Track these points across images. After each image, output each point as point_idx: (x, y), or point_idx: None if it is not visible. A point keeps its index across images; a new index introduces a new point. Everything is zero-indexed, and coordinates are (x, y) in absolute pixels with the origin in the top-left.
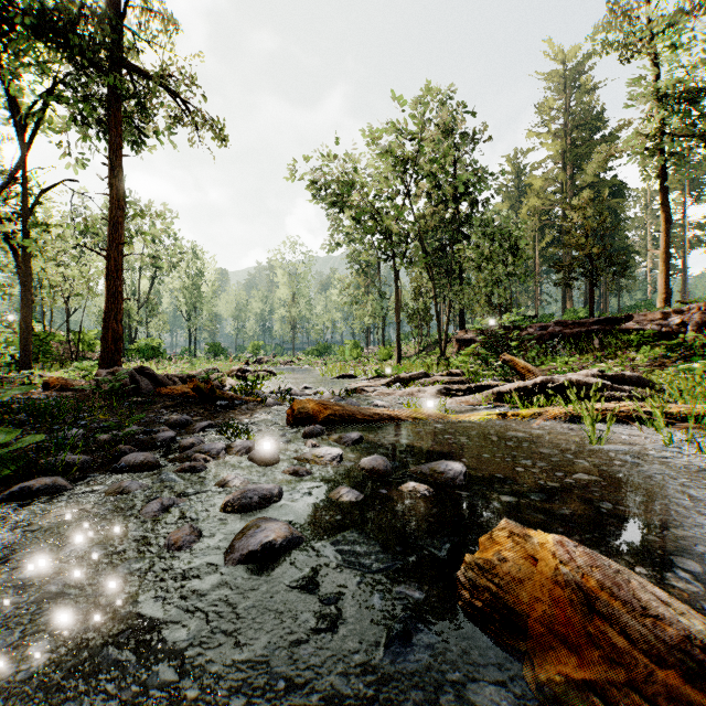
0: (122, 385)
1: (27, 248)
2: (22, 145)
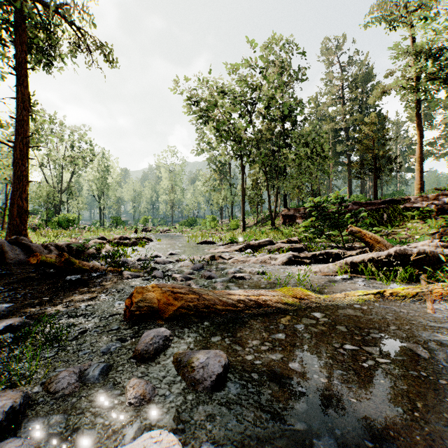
0: None
1: None
2: None
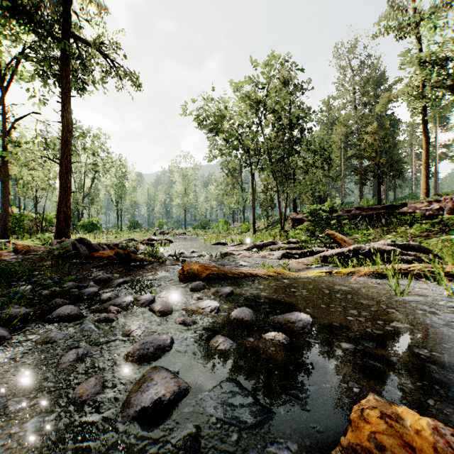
0: (67, 251)
1: (5, 158)
2: (2, 88)
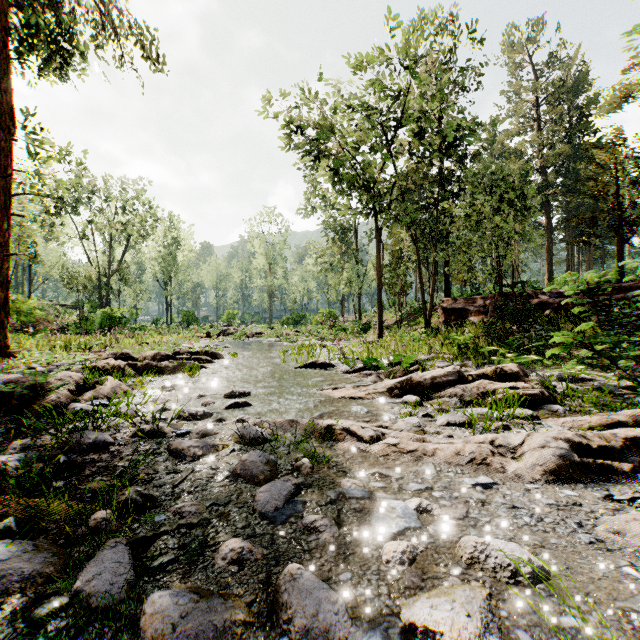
0: None
1: None
2: None
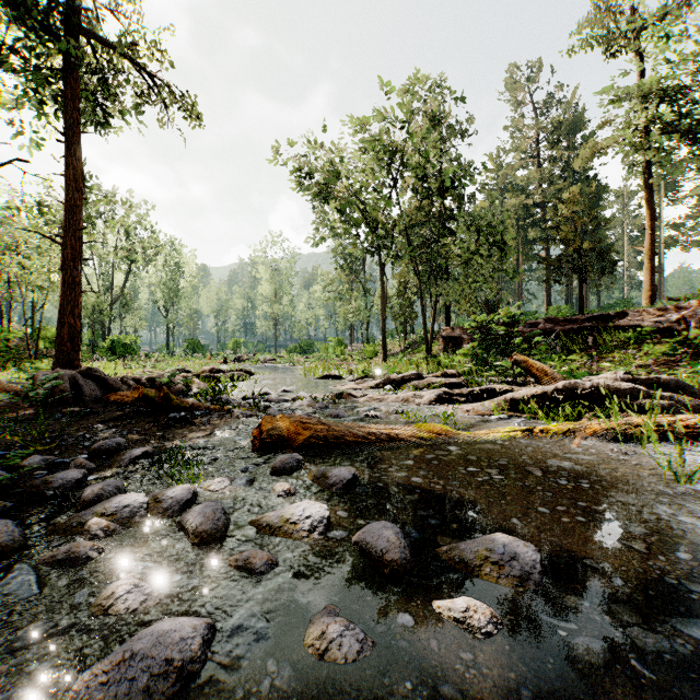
0: (61, 391)
1: None
2: None
